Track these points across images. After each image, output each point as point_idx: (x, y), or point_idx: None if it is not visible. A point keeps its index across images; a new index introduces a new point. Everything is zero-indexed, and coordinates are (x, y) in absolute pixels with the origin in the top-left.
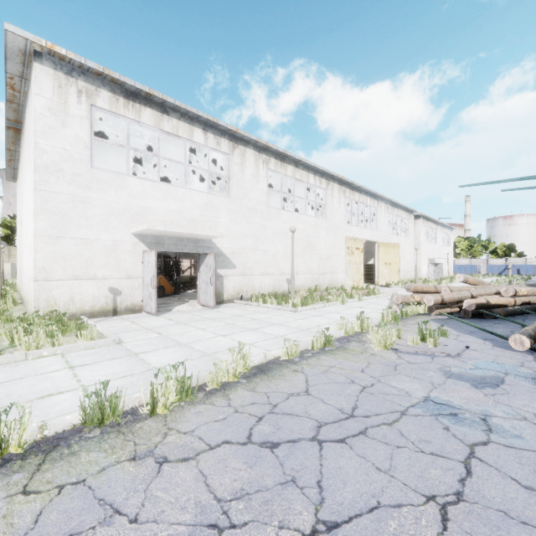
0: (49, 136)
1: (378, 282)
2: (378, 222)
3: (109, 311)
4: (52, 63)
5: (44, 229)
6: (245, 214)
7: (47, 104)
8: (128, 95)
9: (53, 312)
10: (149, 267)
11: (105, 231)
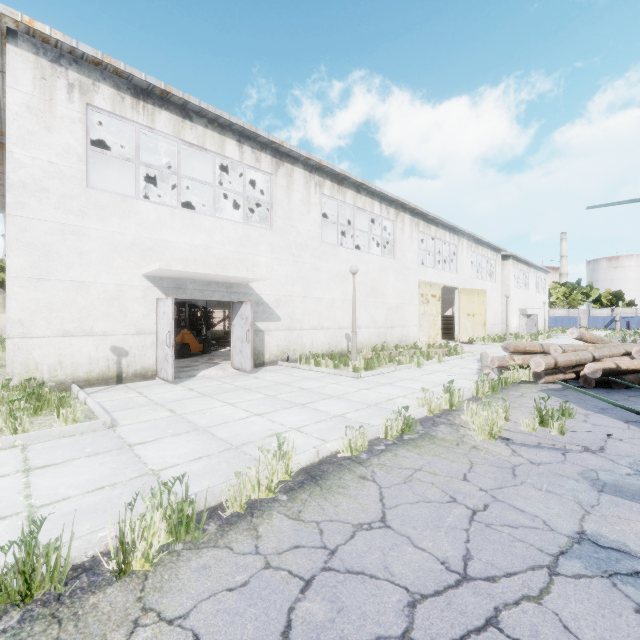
0: (28, 143)
1: (458, 338)
2: (459, 263)
3: (111, 377)
4: (32, 46)
5: (21, 268)
6: (293, 252)
7: (25, 100)
8: (137, 93)
9: (30, 381)
10: (165, 320)
11: (106, 272)
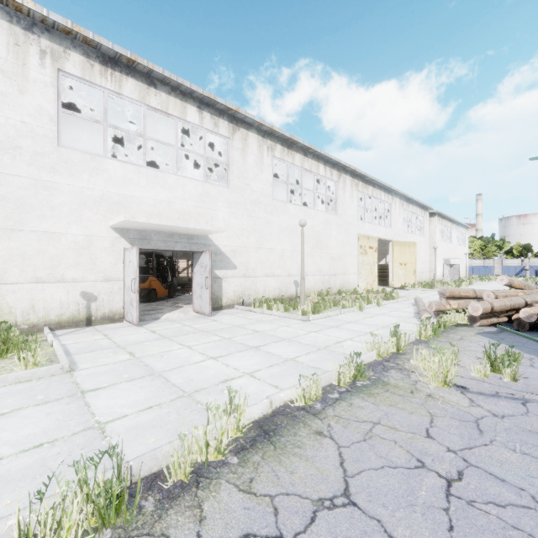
0: (2, 104)
1: (392, 284)
2: (393, 219)
3: (81, 320)
4: (6, 14)
5: None
6: (247, 207)
7: None
8: (106, 61)
9: (1, 325)
10: (130, 267)
11: (77, 224)
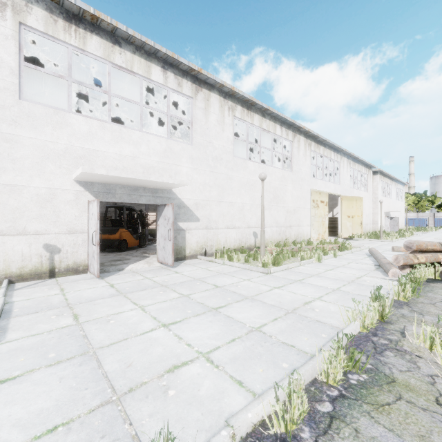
0: None
1: (341, 235)
2: (341, 176)
3: (44, 272)
4: None
5: None
6: (210, 163)
7: None
8: (69, 18)
9: None
10: (92, 220)
11: (39, 177)
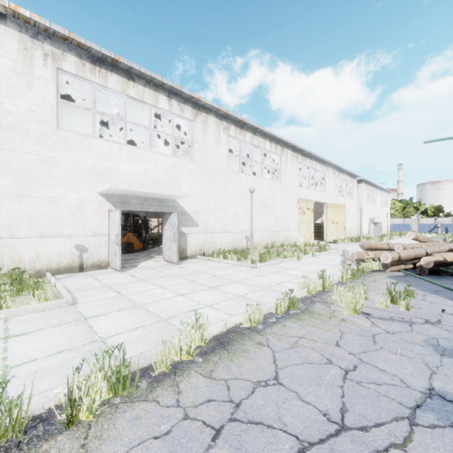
0: (14, 96)
1: (326, 239)
2: (327, 185)
3: (75, 267)
4: (17, 25)
5: (9, 187)
6: (207, 177)
7: (12, 65)
8: (94, 61)
9: (14, 270)
10: (114, 225)
11: (72, 190)
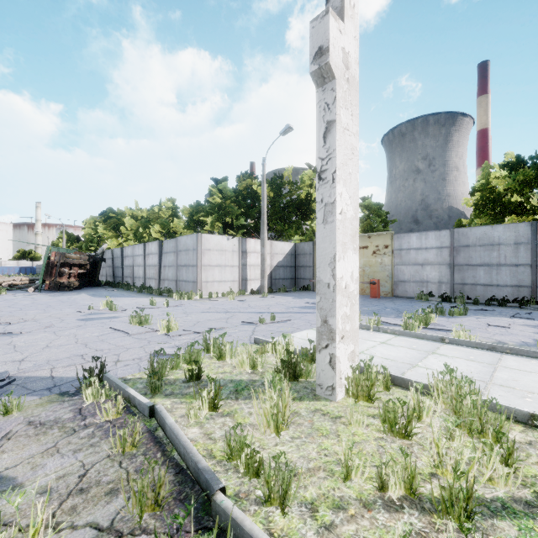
0: None
1: None
2: None
3: None
4: None
5: None
6: None
7: None
8: None
9: None
10: None
11: None
